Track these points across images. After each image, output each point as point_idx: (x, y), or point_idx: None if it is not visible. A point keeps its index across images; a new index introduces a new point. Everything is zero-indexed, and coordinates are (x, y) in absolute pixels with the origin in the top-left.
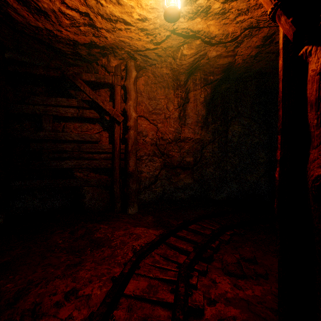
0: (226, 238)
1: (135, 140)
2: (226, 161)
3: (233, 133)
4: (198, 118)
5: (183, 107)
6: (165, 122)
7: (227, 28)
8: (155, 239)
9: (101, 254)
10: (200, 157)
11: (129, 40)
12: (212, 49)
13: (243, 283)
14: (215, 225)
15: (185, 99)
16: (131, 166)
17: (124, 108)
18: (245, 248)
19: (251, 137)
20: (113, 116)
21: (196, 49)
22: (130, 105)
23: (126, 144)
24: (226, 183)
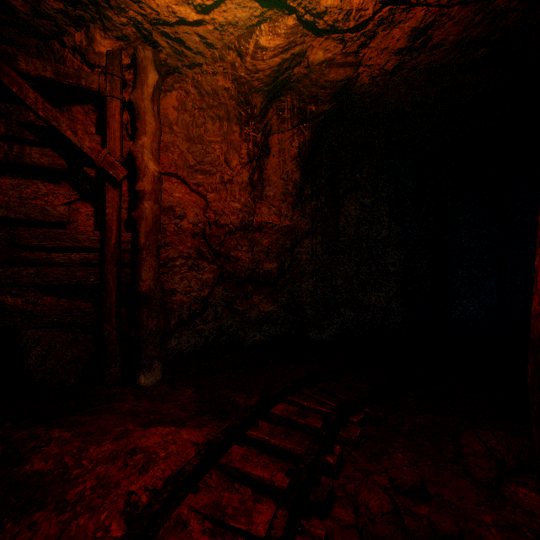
0: (355, 436)
1: (155, 223)
2: (335, 269)
3: (347, 218)
4: (287, 187)
5: (259, 163)
6: (223, 191)
7: None
8: (192, 465)
9: (25, 537)
10: (291, 262)
11: None
12: (318, 45)
13: None
14: (327, 401)
15: (263, 147)
16: (145, 280)
17: (129, 152)
18: (394, 454)
19: (376, 227)
20: (101, 166)
21: (287, 39)
22: (143, 144)
23: (134, 232)
24: (335, 310)
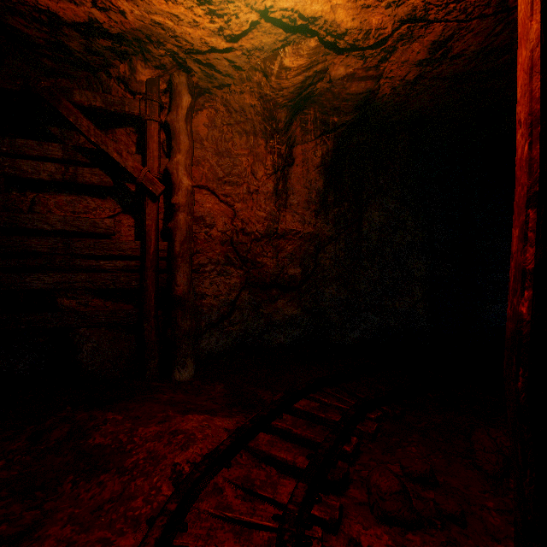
0: (372, 430)
1: (188, 233)
2: (359, 274)
3: (371, 224)
4: (310, 195)
5: (283, 173)
6: (249, 200)
7: (370, 17)
8: (225, 445)
9: (95, 492)
10: (314, 268)
11: (174, 23)
12: (339, 62)
13: (417, 541)
14: (347, 399)
15: (287, 157)
16: (180, 285)
17: (166, 168)
18: (408, 448)
19: (401, 232)
20: (142, 183)
21: (309, 59)
22: (178, 161)
23: (170, 241)
24: (359, 314)
